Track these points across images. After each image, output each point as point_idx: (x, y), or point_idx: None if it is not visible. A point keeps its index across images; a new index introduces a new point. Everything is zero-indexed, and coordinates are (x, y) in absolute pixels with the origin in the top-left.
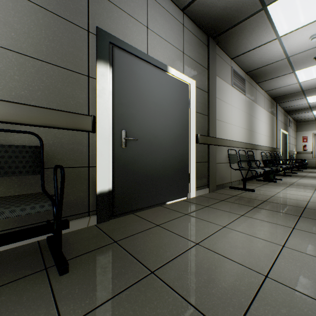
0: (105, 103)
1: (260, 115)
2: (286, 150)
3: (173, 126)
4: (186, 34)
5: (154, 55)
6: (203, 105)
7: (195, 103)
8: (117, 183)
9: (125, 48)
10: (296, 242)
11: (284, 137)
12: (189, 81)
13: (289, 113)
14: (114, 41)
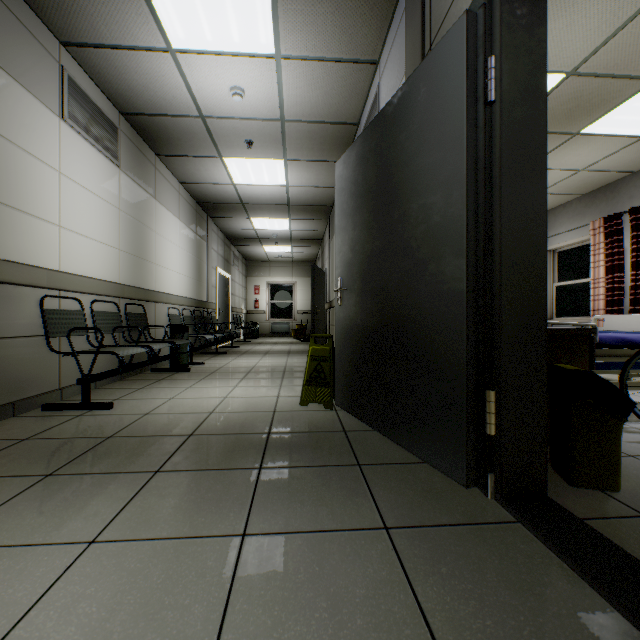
0: None
1: (170, 230)
2: (228, 307)
3: None
4: None
5: None
6: None
7: None
8: None
9: None
10: (31, 639)
11: (225, 282)
12: None
13: (233, 241)
14: None
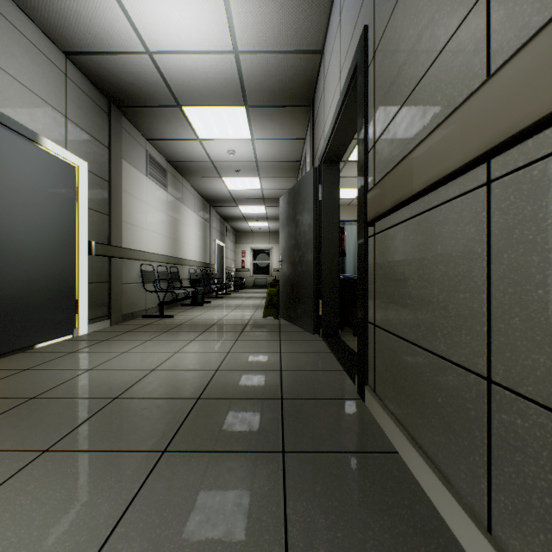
0: None
1: (190, 220)
2: (223, 267)
3: (48, 227)
4: (72, 89)
5: (10, 110)
6: (102, 200)
7: (87, 196)
8: None
9: None
10: (189, 348)
11: (221, 249)
12: (77, 162)
13: (226, 220)
14: None
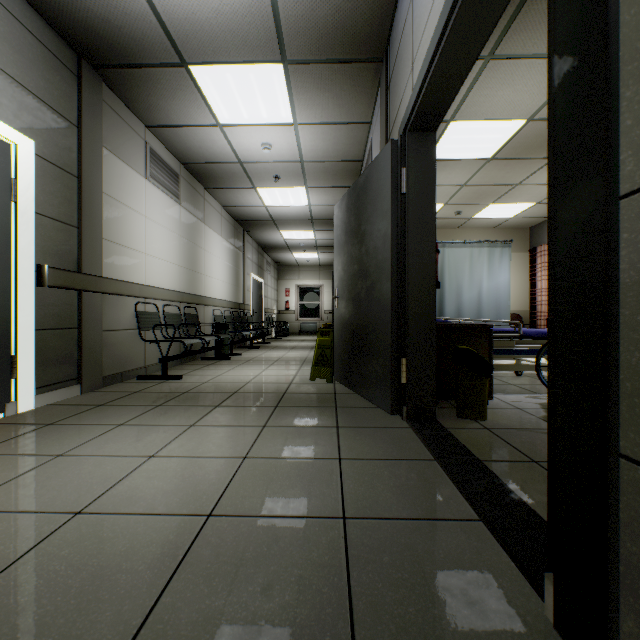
0: None
1: (214, 246)
2: (261, 308)
3: None
4: (2, 19)
5: None
6: (65, 203)
7: (35, 194)
8: None
9: None
10: (179, 444)
11: (258, 286)
12: (12, 137)
13: (266, 250)
14: None
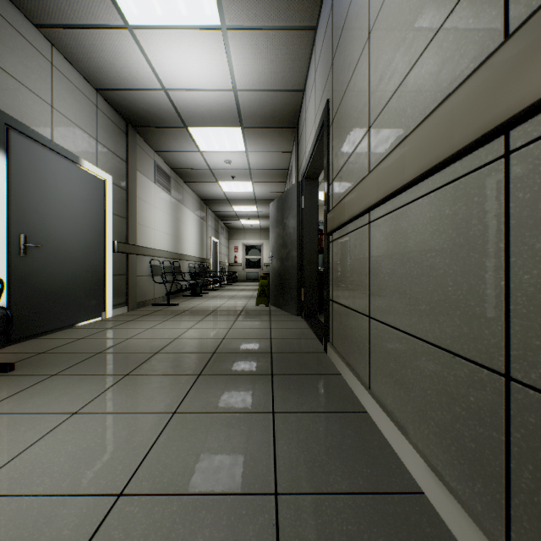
0: (0, 200)
1: (189, 220)
2: (217, 261)
3: (85, 230)
4: (101, 118)
5: (61, 141)
6: (122, 206)
7: (112, 204)
8: (15, 301)
9: (26, 131)
10: (199, 325)
11: (216, 245)
12: (105, 176)
13: (221, 218)
14: (12, 123)
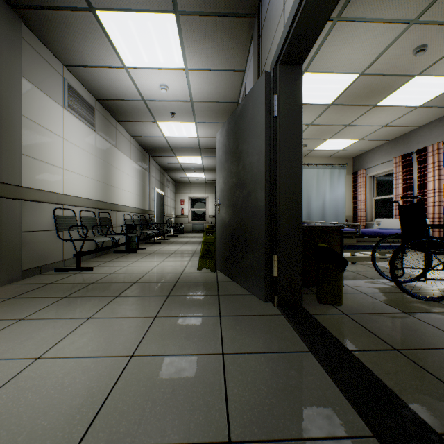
0: None
1: (125, 166)
2: (163, 213)
3: None
4: None
5: None
6: None
7: None
8: None
9: None
10: (71, 341)
11: (161, 197)
12: None
13: (166, 171)
14: None
